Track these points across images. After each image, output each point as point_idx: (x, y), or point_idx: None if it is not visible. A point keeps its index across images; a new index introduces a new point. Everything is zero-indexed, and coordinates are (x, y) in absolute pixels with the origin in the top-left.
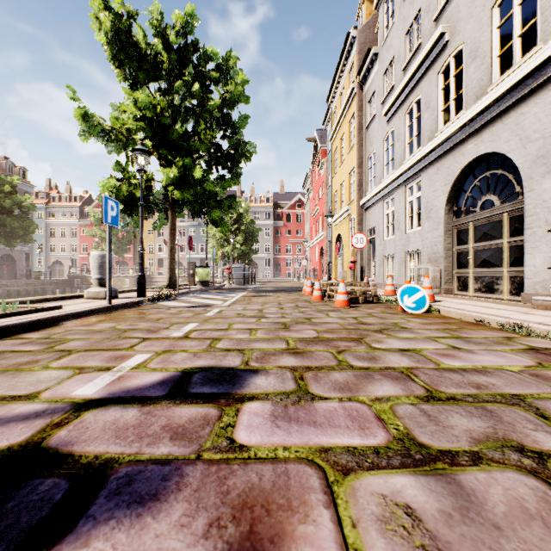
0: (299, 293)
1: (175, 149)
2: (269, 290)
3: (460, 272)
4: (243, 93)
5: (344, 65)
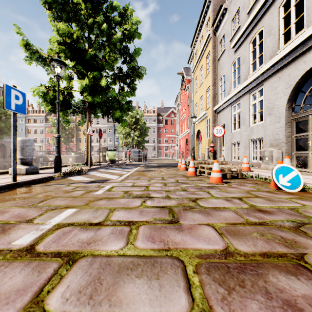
0: (175, 168)
1: (88, 67)
2: (155, 166)
3: (299, 153)
4: (136, 31)
5: (203, 21)
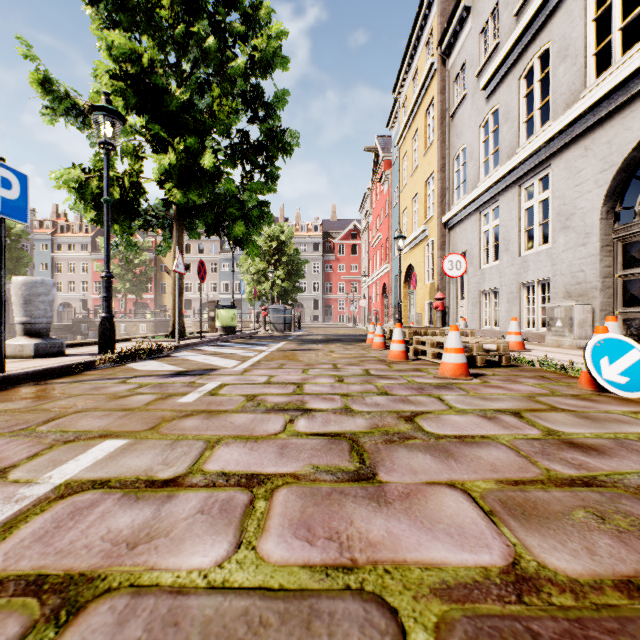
0: (361, 344)
1: (175, 127)
2: (318, 340)
3: (630, 312)
4: (279, 53)
5: (418, 37)
